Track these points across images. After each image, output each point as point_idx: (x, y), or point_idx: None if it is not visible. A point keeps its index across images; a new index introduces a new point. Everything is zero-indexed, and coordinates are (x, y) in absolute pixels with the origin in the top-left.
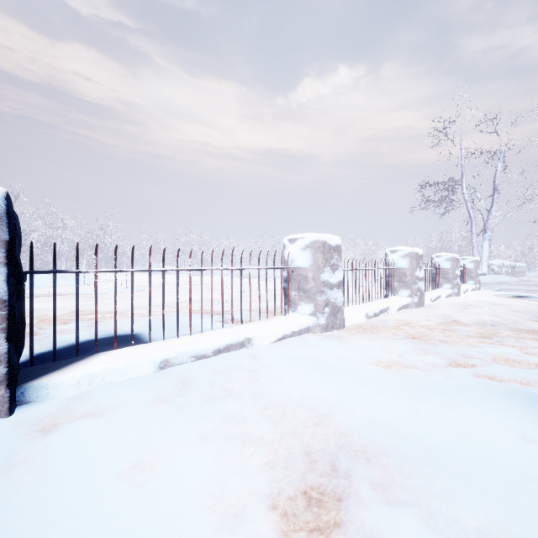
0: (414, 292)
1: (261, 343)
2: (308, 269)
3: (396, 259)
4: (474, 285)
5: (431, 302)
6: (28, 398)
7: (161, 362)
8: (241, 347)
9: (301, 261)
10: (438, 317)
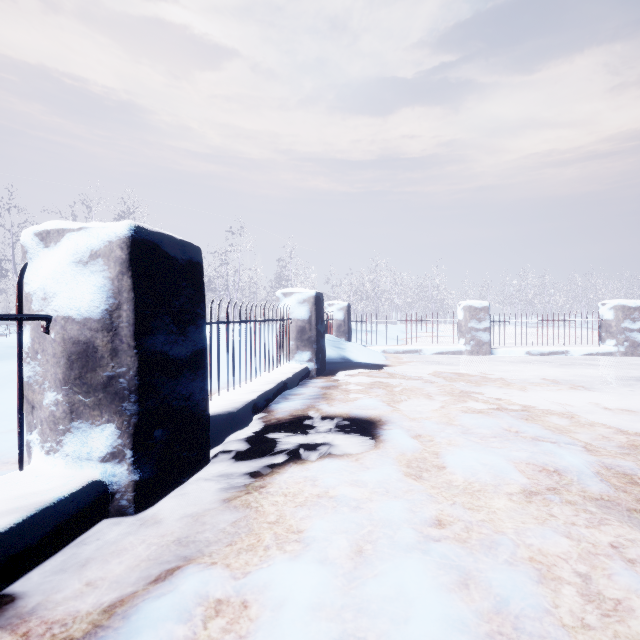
0: None
1: (574, 354)
2: (612, 320)
3: None
4: None
5: None
6: (492, 352)
7: (526, 352)
8: (562, 354)
9: (607, 316)
10: None
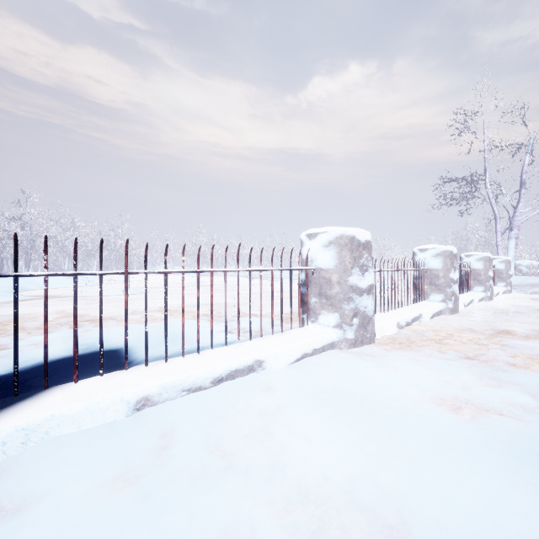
0: (448, 296)
1: (276, 366)
2: (333, 270)
3: (426, 258)
4: (505, 287)
5: (464, 307)
6: None
7: (138, 401)
8: (250, 372)
9: (323, 261)
10: (482, 327)
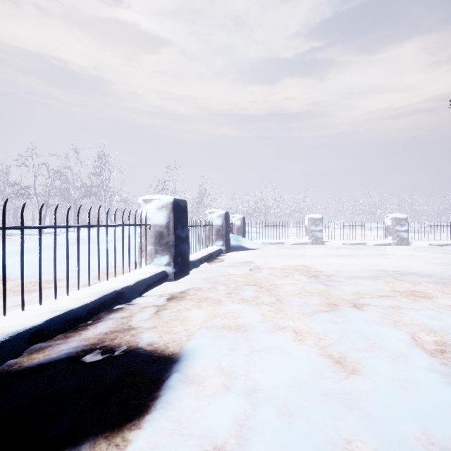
0: None
1: (369, 244)
2: (390, 226)
3: None
4: None
5: None
6: (324, 243)
7: (343, 243)
8: (363, 244)
9: (388, 223)
10: None
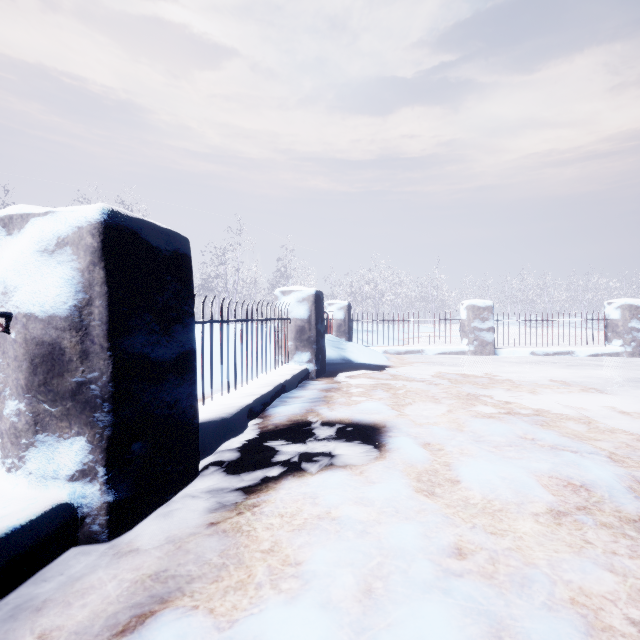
0: None
1: (580, 354)
2: (618, 320)
3: None
4: None
5: None
6: (496, 353)
7: (531, 352)
8: (568, 354)
9: (613, 316)
10: None
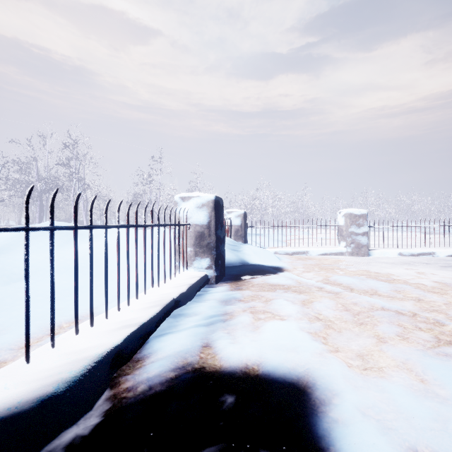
0: None
1: (440, 255)
2: None
3: None
4: None
5: None
6: (369, 253)
7: (399, 253)
8: (429, 255)
9: None
10: None
